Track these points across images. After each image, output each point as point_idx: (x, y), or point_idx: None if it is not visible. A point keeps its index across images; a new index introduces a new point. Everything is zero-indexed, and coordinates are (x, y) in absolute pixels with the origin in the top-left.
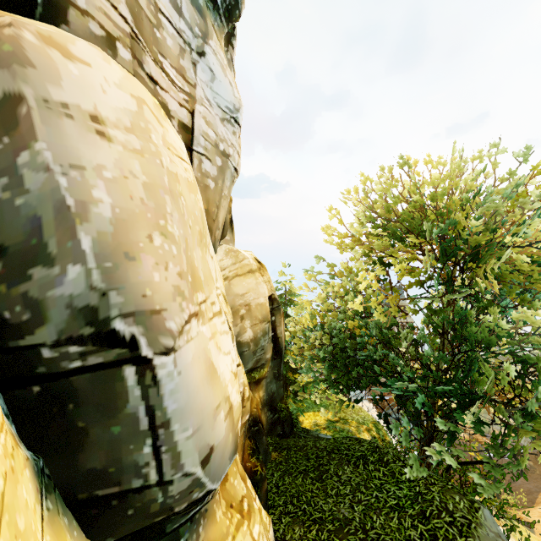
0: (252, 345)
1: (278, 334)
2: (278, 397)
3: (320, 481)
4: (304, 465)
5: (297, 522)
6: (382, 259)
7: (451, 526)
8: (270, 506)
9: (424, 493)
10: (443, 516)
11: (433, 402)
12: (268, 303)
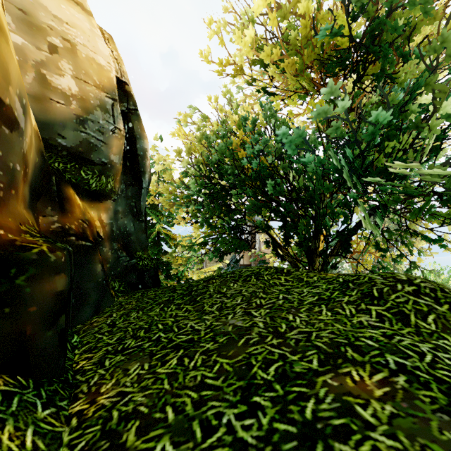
0: (75, 104)
1: (136, 150)
2: (138, 244)
3: (192, 303)
4: (167, 296)
5: (139, 358)
6: (265, 90)
7: (418, 296)
8: (87, 350)
9: (354, 279)
10: (398, 290)
11: (314, 248)
12: (114, 76)
